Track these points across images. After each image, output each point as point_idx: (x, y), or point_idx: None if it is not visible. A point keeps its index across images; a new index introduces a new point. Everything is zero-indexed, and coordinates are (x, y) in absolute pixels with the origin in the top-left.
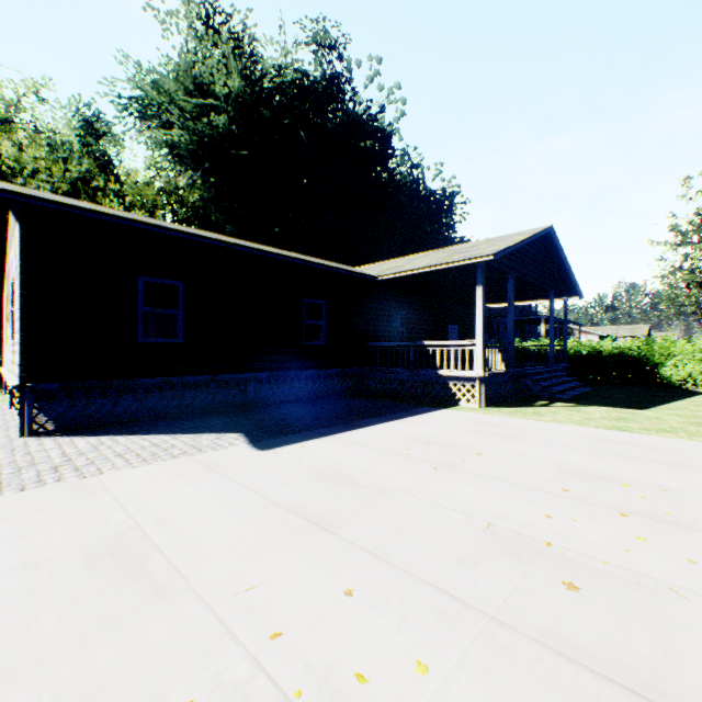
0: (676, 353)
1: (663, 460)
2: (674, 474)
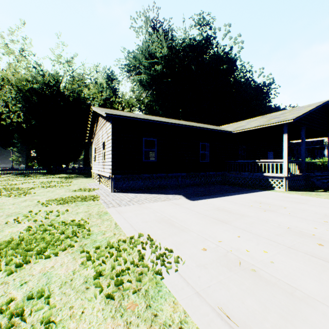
0: None
1: None
2: None
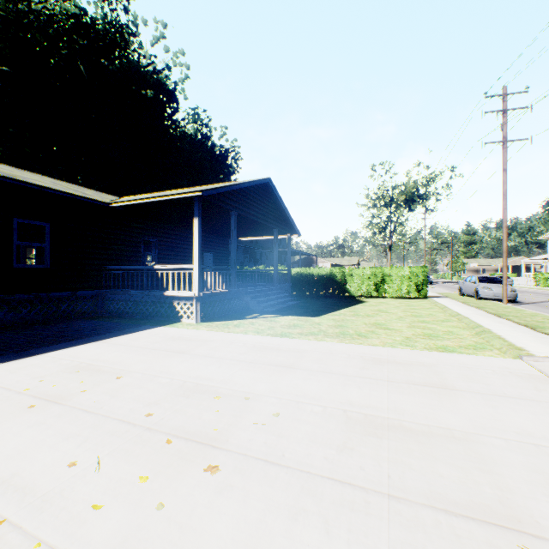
0: (355, 276)
1: (282, 362)
2: (274, 377)
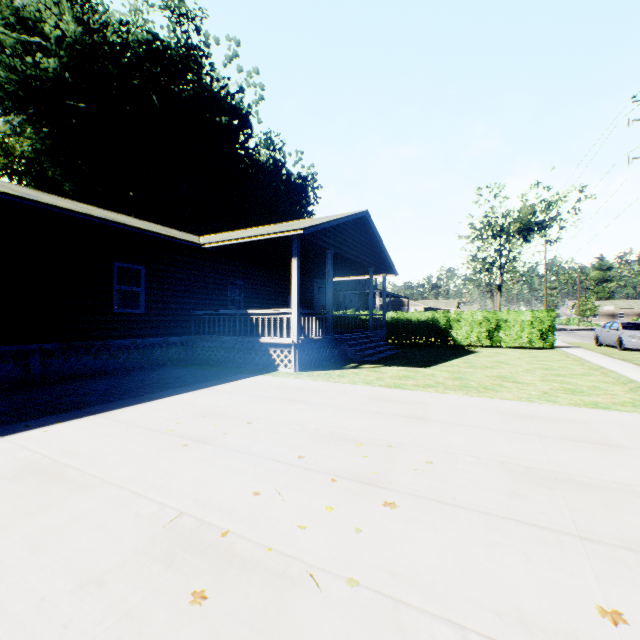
0: (462, 321)
1: (410, 414)
2: (409, 428)
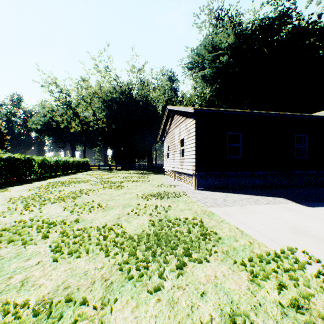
0: None
1: None
2: None
